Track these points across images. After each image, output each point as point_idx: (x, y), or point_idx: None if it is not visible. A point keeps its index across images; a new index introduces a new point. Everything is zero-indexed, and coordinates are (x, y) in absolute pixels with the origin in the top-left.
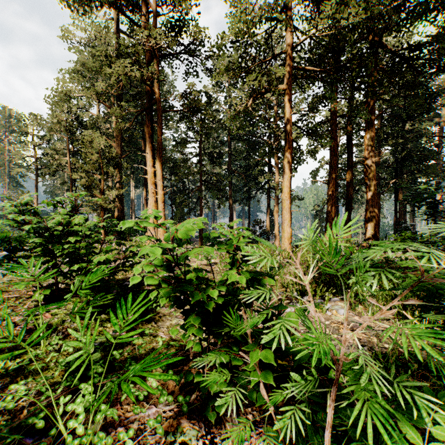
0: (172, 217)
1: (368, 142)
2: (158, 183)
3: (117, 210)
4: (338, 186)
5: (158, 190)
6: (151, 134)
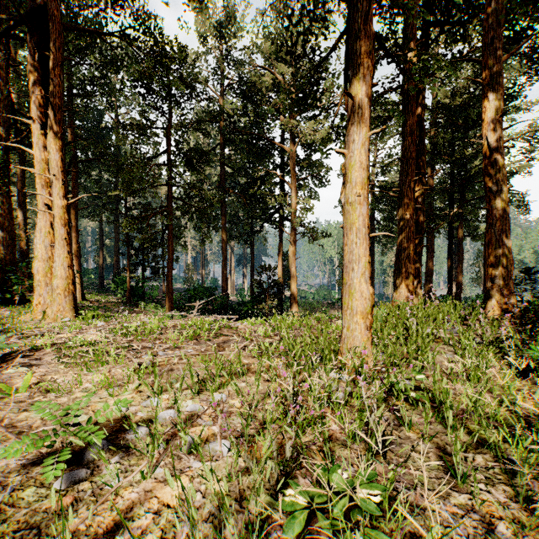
0: (127, 261)
1: (492, 106)
2: (52, 181)
3: None
4: (373, 220)
5: (54, 198)
6: (42, 77)
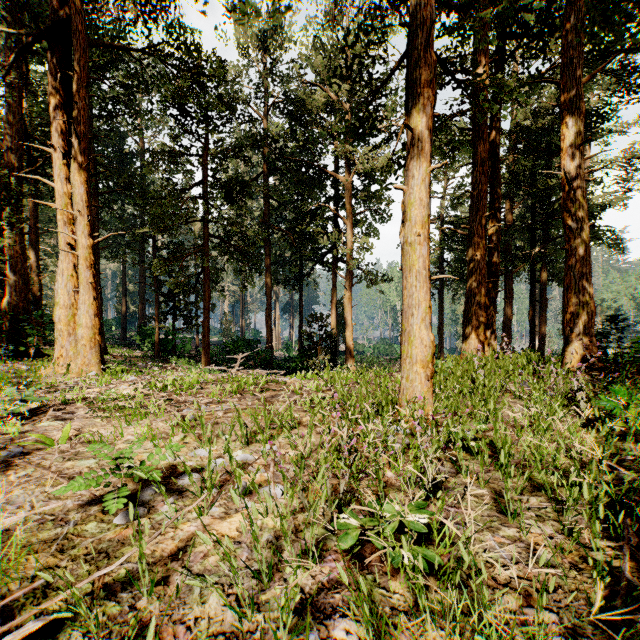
0: (156, 309)
1: (572, 134)
2: (76, 218)
3: (11, 290)
4: (442, 261)
5: (78, 237)
6: (64, 100)
